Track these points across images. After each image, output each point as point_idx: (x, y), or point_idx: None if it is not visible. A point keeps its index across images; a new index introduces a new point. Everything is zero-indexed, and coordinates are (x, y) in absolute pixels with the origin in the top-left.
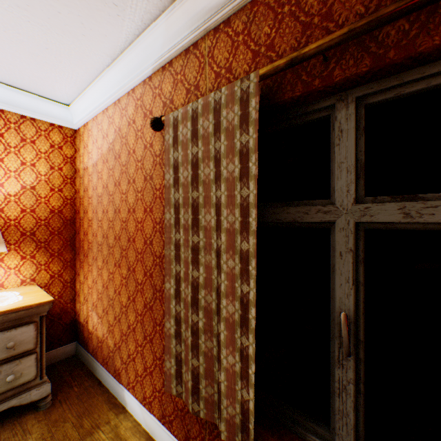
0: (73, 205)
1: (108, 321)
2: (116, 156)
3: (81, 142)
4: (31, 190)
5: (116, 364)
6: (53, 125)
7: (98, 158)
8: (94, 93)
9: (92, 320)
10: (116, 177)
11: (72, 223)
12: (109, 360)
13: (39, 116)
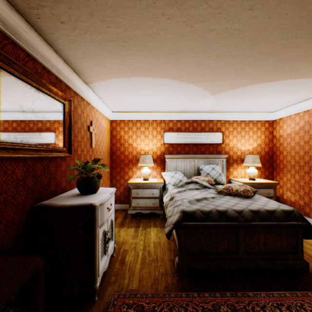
0: (271, 150)
1: (298, 194)
2: (305, 131)
3: (276, 125)
4: (259, 145)
5: (304, 211)
6: (265, 121)
7: (290, 132)
8: (291, 108)
9: (286, 194)
10: (305, 139)
11: (271, 157)
12: (299, 209)
13: (262, 119)
